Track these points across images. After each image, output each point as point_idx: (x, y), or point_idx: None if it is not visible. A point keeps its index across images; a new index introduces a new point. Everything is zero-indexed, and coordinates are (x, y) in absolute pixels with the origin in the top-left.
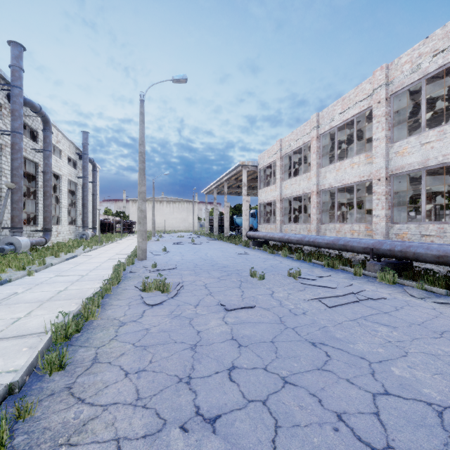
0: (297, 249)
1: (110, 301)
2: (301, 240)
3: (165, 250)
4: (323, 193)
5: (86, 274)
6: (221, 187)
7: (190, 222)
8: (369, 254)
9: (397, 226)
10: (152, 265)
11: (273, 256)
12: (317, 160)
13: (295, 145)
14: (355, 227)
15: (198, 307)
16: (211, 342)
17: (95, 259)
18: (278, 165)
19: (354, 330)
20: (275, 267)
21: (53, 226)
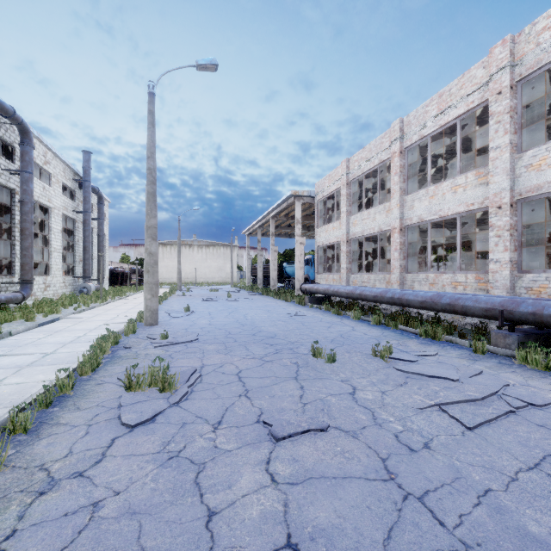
0: (372, 309)
1: (59, 415)
2: (381, 296)
3: (188, 310)
4: (409, 230)
5: (52, 351)
6: (267, 226)
7: (228, 272)
8: (494, 318)
9: (529, 275)
10: (162, 335)
11: (340, 319)
12: (400, 184)
13: (368, 165)
14: (459, 277)
15: (220, 430)
16: None
17: (84, 323)
18: (343, 194)
19: None
20: (347, 337)
21: (39, 276)
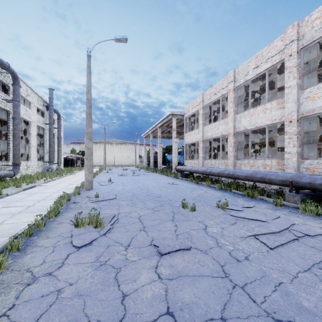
0: (217, 180)
1: (37, 241)
2: (222, 173)
3: (110, 181)
4: (238, 135)
5: (32, 205)
6: (156, 132)
7: (133, 159)
8: (287, 186)
9: (308, 161)
10: (95, 195)
11: (198, 186)
12: (233, 108)
13: (215, 97)
14: (267, 162)
15: (129, 249)
16: (139, 321)
17: (50, 189)
18: (200, 113)
19: (320, 290)
20: (202, 197)
21: (23, 161)
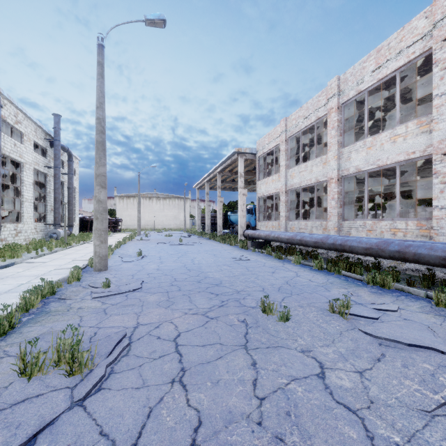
0: (310, 253)
1: None
2: (322, 242)
3: (141, 254)
4: (345, 181)
5: None
6: (214, 181)
7: (182, 220)
8: None
9: None
10: (103, 283)
11: (283, 264)
12: (337, 137)
13: (305, 122)
14: (399, 224)
15: None
16: None
17: (36, 269)
18: (282, 150)
19: None
20: (294, 285)
21: (10, 223)
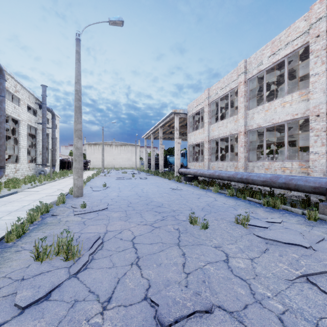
0: (225, 185)
1: None
2: (233, 176)
3: (105, 186)
4: (250, 133)
5: None
6: (157, 133)
7: (134, 161)
8: (321, 194)
9: None
10: (81, 205)
11: (206, 192)
12: (245, 103)
13: (222, 92)
14: (287, 164)
15: (108, 311)
16: None
17: (33, 195)
18: (206, 111)
19: None
20: (213, 206)
21: (11, 163)
